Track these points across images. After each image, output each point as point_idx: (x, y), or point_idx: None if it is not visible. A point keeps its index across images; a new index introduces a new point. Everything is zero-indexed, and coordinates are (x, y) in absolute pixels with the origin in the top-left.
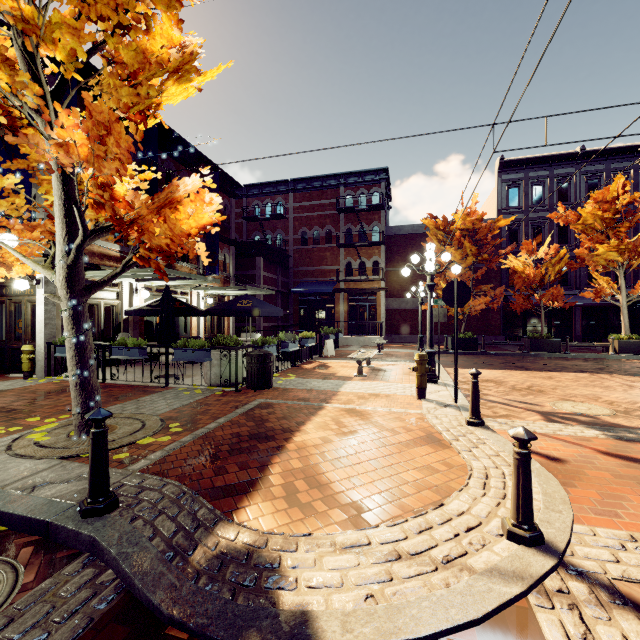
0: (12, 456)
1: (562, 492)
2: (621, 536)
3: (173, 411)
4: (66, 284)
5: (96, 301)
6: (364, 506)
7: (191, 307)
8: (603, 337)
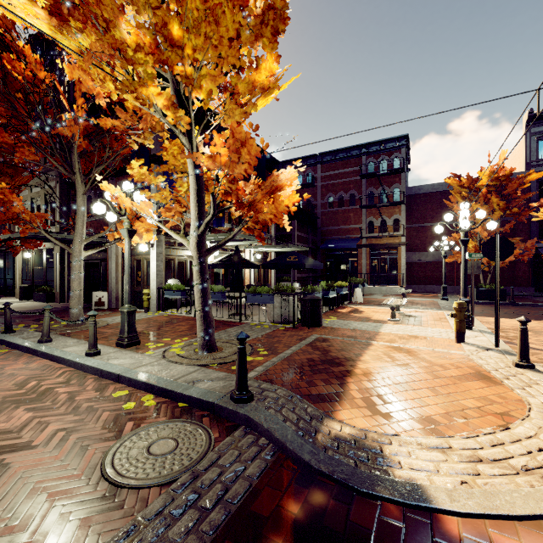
0: (169, 362)
1: None
2: None
3: (254, 340)
4: (197, 248)
5: (185, 258)
6: (435, 421)
7: (249, 262)
8: None
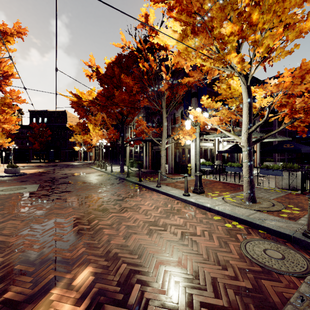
0: (231, 205)
1: None
2: None
3: (277, 199)
4: (247, 140)
5: (207, 147)
6: None
7: None
8: None
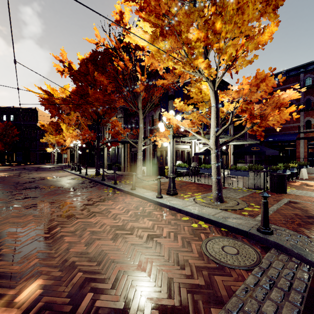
0: (201, 205)
1: None
2: None
3: (242, 198)
4: (214, 143)
5: (184, 149)
6: None
7: (223, 151)
8: None
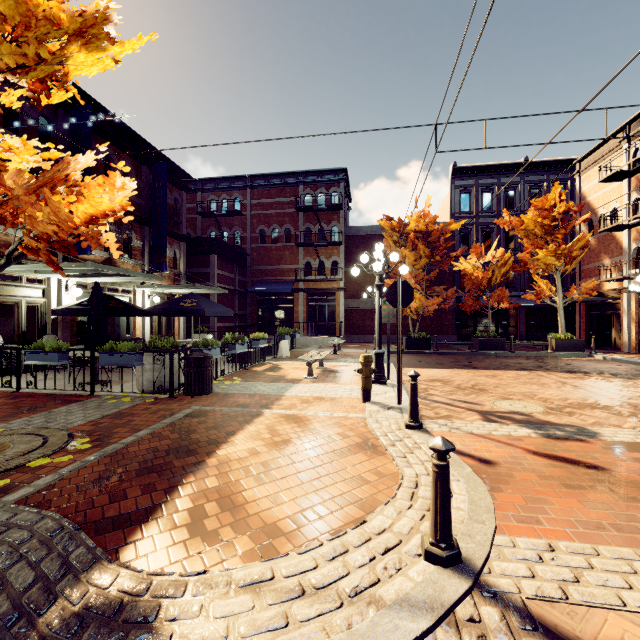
0: None
1: (488, 499)
2: (540, 546)
3: (89, 424)
4: None
5: (15, 299)
6: (279, 529)
7: (130, 306)
8: (544, 336)
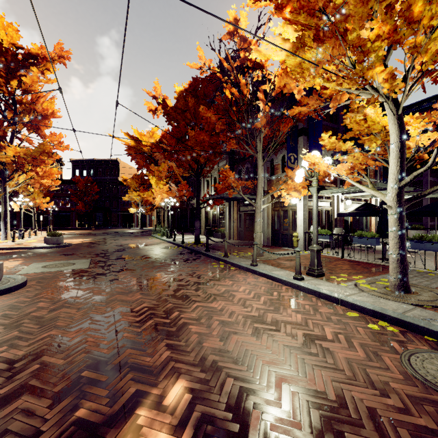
0: (372, 295)
1: None
2: None
3: None
4: (396, 198)
5: (321, 208)
6: None
7: None
8: None
